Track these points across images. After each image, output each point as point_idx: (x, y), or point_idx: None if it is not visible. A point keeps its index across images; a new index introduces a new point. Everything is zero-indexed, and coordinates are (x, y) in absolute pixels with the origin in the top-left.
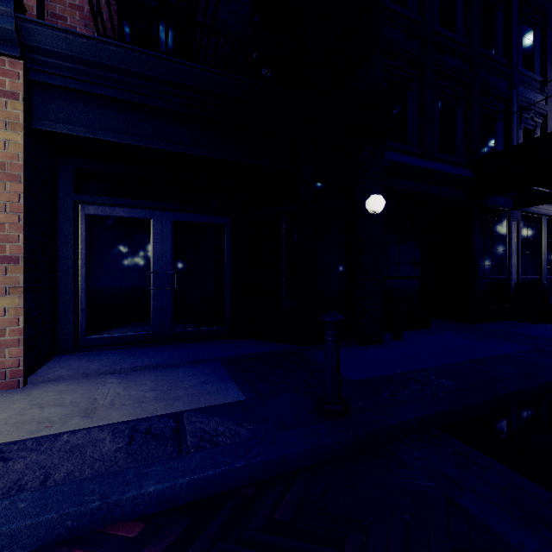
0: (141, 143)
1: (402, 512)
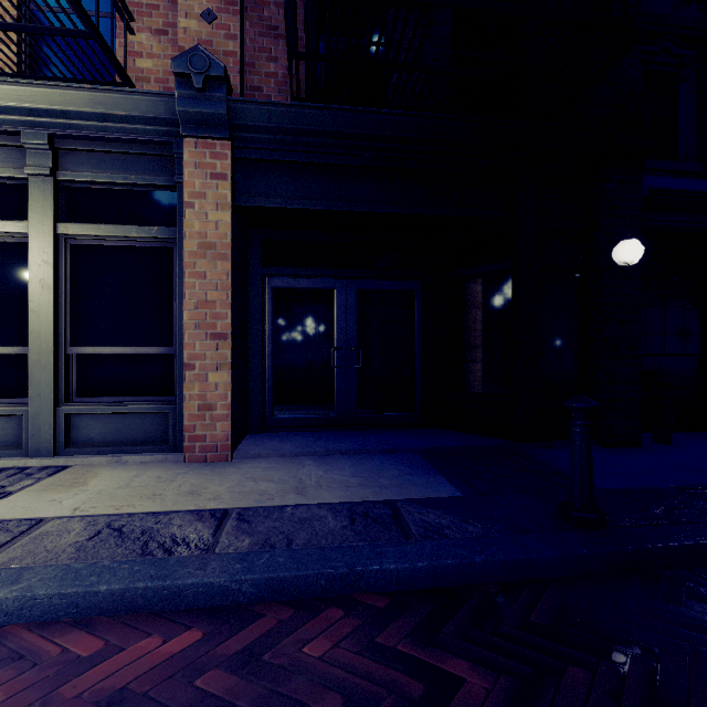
0: (332, 207)
1: (704, 647)
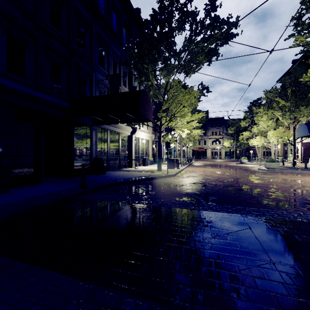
0: None
1: None
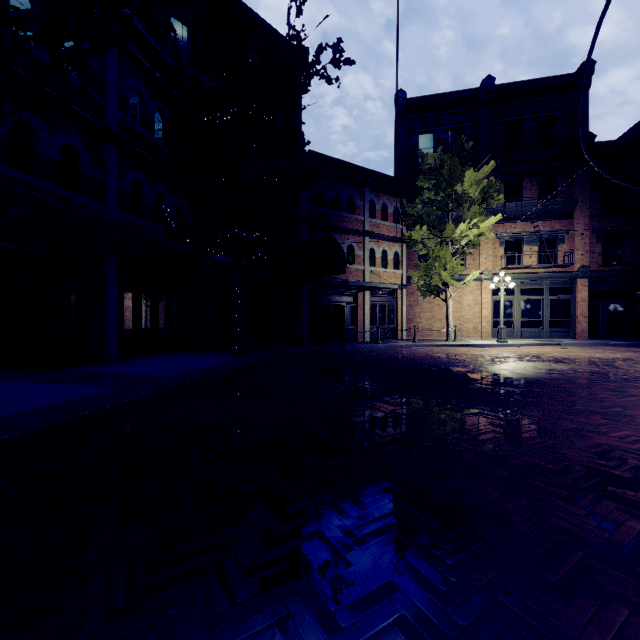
0: (609, 289)
1: None
